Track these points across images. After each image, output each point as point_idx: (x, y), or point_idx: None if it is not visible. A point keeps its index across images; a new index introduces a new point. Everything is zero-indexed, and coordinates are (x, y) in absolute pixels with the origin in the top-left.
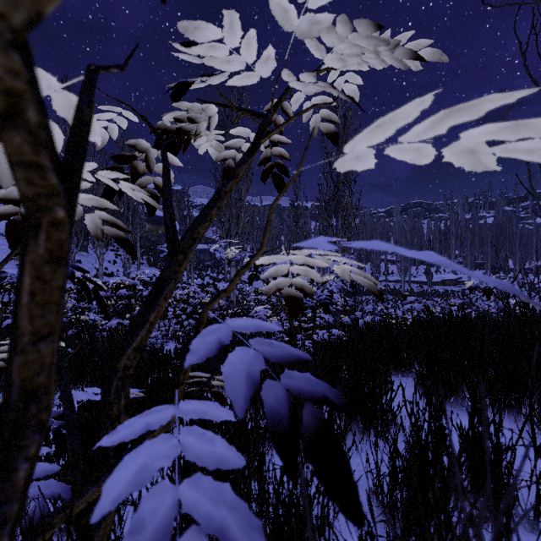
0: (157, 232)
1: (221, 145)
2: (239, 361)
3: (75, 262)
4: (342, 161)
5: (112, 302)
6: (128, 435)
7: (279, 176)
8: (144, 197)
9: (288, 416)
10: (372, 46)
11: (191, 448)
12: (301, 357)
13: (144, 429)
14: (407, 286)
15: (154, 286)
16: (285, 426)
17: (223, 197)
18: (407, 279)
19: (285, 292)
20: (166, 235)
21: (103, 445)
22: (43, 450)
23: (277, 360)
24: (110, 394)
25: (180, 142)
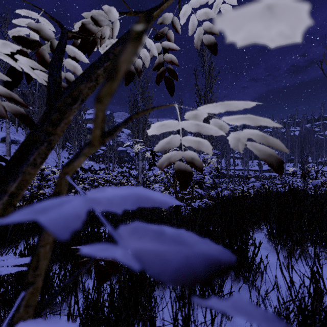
0: None
1: None
2: None
3: None
4: None
5: None
6: None
7: (170, 79)
8: (45, 77)
9: None
10: None
11: None
12: (218, 257)
13: None
14: (247, 172)
15: (19, 149)
16: None
17: (111, 59)
18: (246, 168)
19: (176, 165)
20: (46, 96)
21: None
22: None
23: (175, 274)
24: None
25: (87, 42)
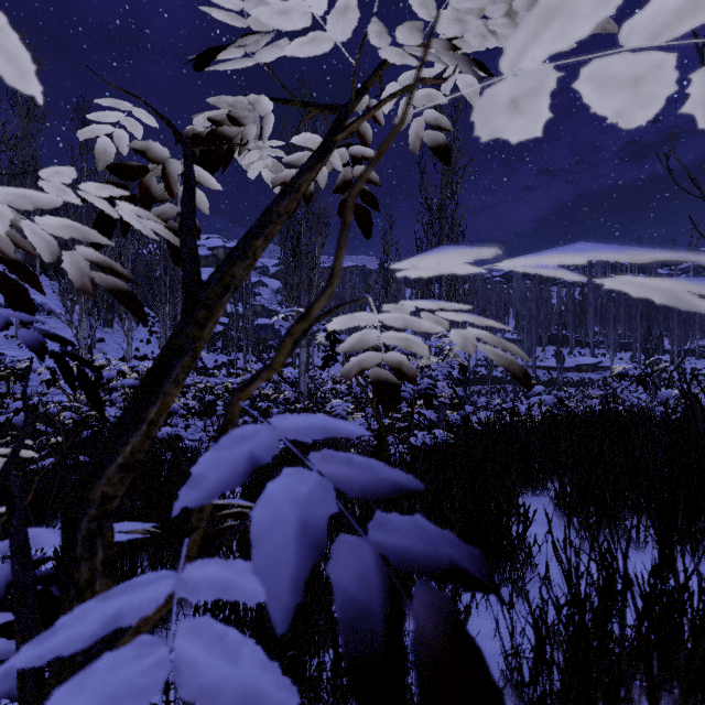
0: None
1: (280, 165)
2: (287, 498)
3: (97, 341)
4: (488, 108)
5: None
6: (73, 641)
7: (364, 209)
8: (158, 229)
9: (384, 617)
10: (504, 3)
11: (192, 669)
12: (405, 485)
13: (108, 627)
14: (532, 372)
15: (157, 362)
16: (377, 642)
17: (275, 221)
18: (530, 363)
19: (373, 374)
20: (183, 280)
21: (17, 664)
22: (1, 617)
23: (361, 493)
24: (76, 544)
25: (218, 154)
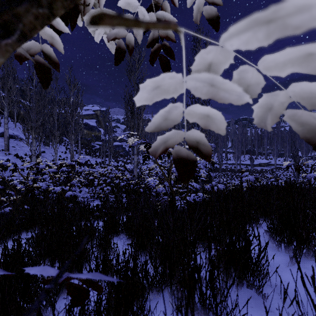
0: (91, 135)
1: None
2: None
3: (41, 152)
4: None
5: (57, 175)
6: None
7: (165, 58)
8: None
9: None
10: None
11: None
12: None
13: None
14: (239, 166)
15: None
16: None
17: None
18: (238, 162)
19: (175, 152)
20: None
21: None
22: None
23: None
24: None
25: None
